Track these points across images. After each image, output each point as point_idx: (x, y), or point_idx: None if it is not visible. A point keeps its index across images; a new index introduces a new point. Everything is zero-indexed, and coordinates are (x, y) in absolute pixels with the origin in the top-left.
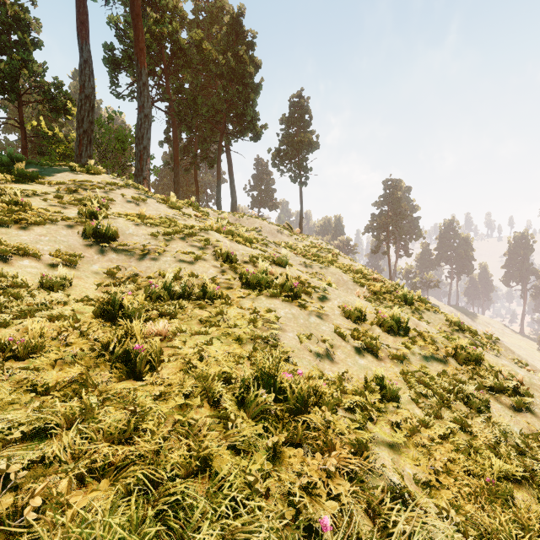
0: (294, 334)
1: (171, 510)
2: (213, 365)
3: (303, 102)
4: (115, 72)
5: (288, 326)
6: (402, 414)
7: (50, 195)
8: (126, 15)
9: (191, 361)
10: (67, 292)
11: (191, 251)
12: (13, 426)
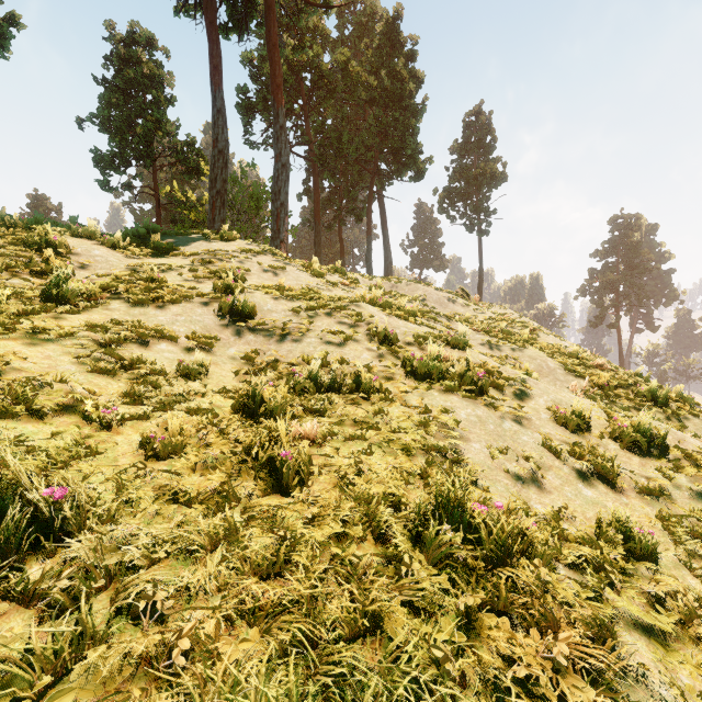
0: (482, 445)
1: (337, 683)
2: (374, 483)
3: (483, 120)
4: (248, 119)
5: (472, 434)
6: (666, 585)
7: (184, 268)
8: (261, 48)
9: (348, 476)
10: (204, 381)
11: (339, 330)
12: (158, 540)
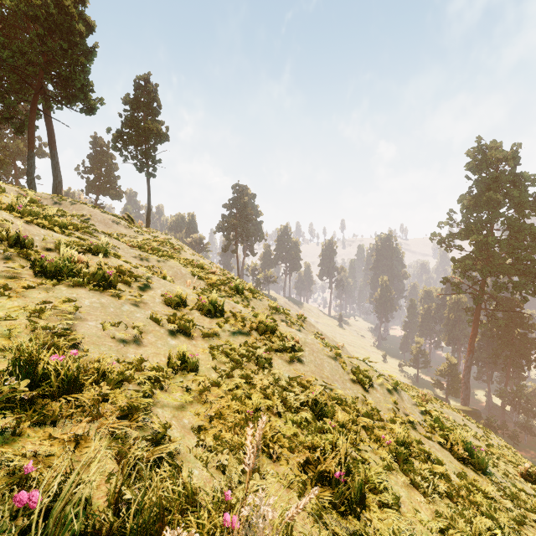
0: (98, 323)
1: None
2: None
3: (151, 88)
4: None
5: (91, 316)
6: (193, 378)
7: None
8: None
9: None
10: None
11: None
12: None
